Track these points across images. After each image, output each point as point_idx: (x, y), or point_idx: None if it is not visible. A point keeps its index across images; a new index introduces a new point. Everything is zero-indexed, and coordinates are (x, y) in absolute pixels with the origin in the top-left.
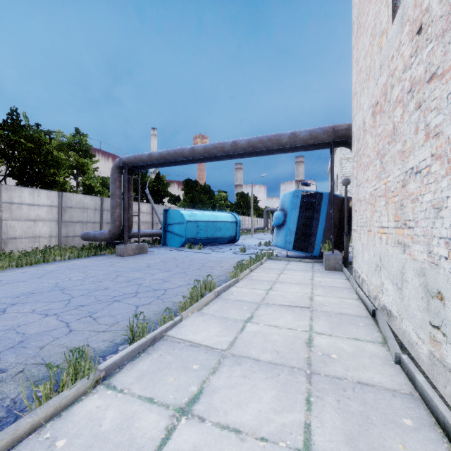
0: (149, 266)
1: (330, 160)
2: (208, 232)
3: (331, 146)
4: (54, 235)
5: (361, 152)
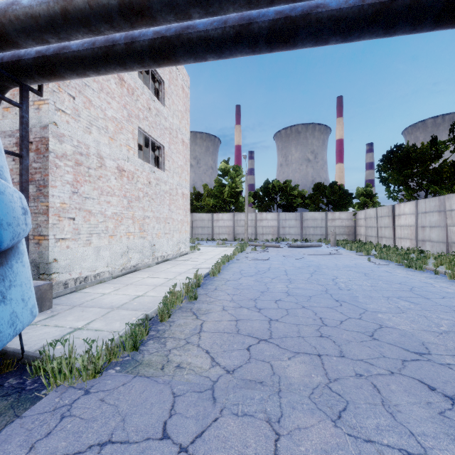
0: (338, 300)
1: None
2: None
3: None
4: None
5: (93, 172)
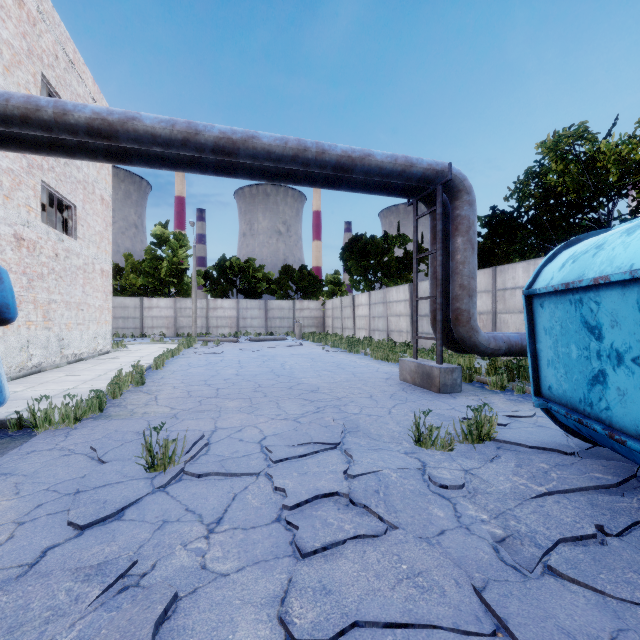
0: (278, 375)
1: None
2: None
3: None
4: None
5: None
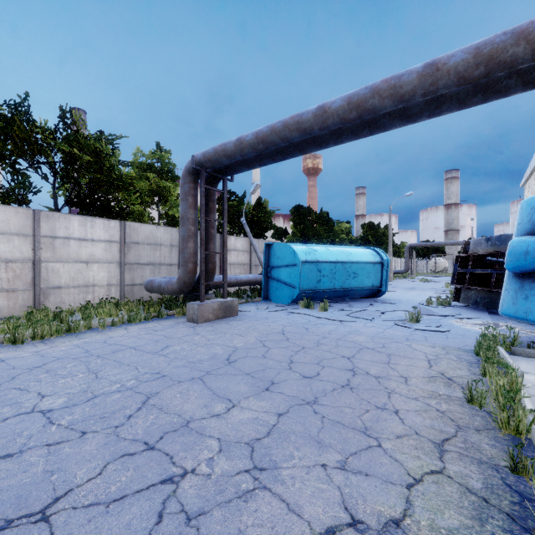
0: (231, 360)
1: (533, 159)
2: (336, 280)
3: None
4: (114, 282)
5: None
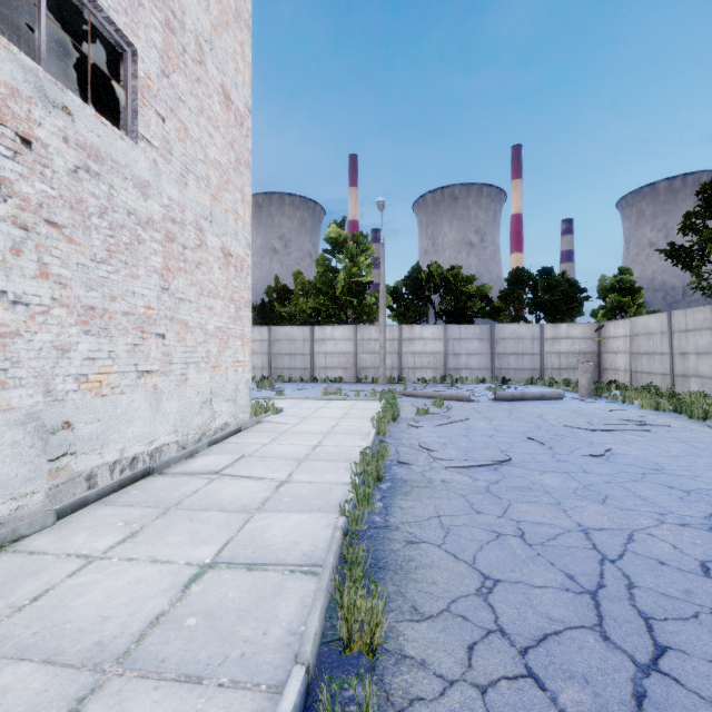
0: None
1: None
2: None
3: None
4: None
5: None
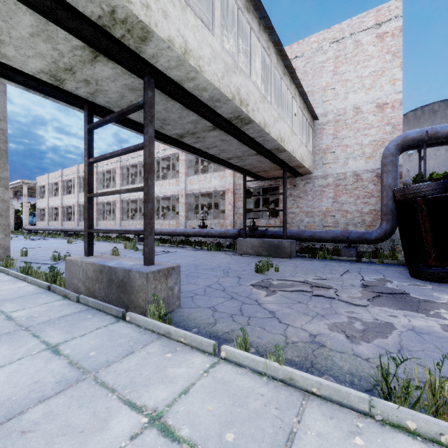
0: None
1: None
2: None
3: (423, 146)
4: None
5: None
